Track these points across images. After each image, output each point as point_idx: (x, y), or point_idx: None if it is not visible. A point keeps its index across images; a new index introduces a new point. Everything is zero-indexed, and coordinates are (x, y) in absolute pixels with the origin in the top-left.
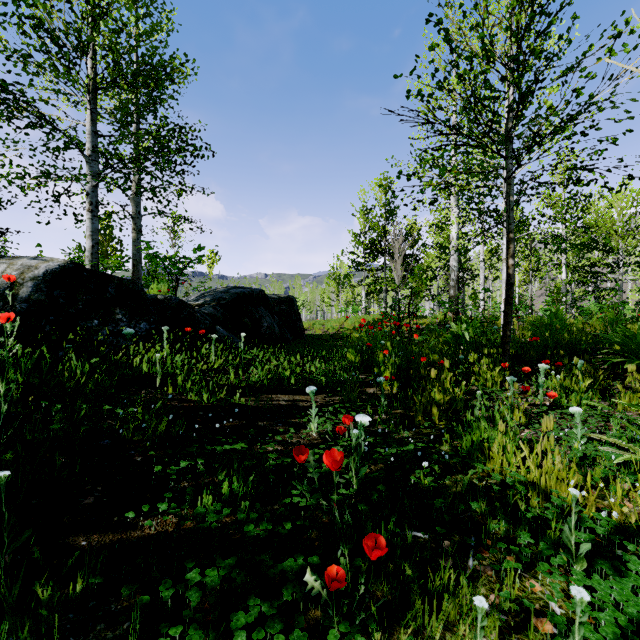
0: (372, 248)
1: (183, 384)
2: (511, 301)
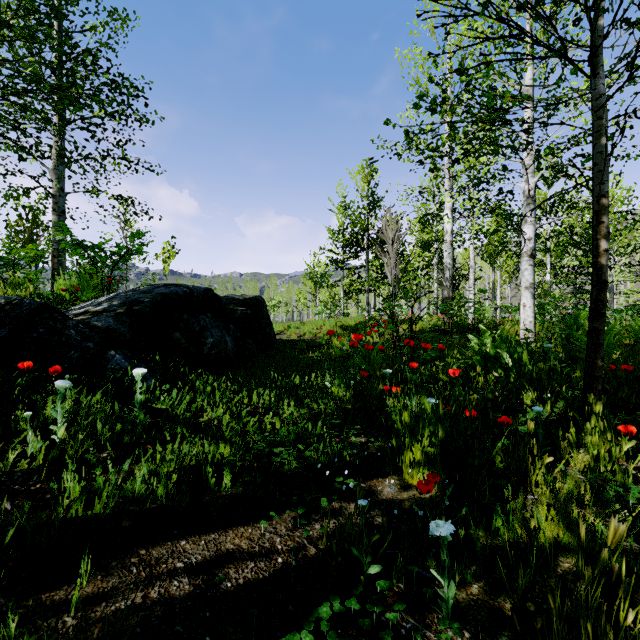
0: (353, 243)
1: None
2: (604, 310)
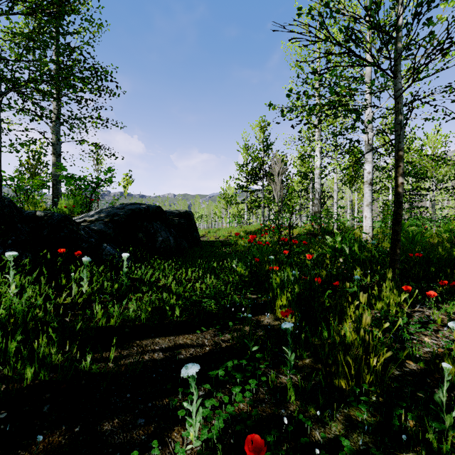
0: (253, 174)
1: (4, 346)
2: (401, 219)
